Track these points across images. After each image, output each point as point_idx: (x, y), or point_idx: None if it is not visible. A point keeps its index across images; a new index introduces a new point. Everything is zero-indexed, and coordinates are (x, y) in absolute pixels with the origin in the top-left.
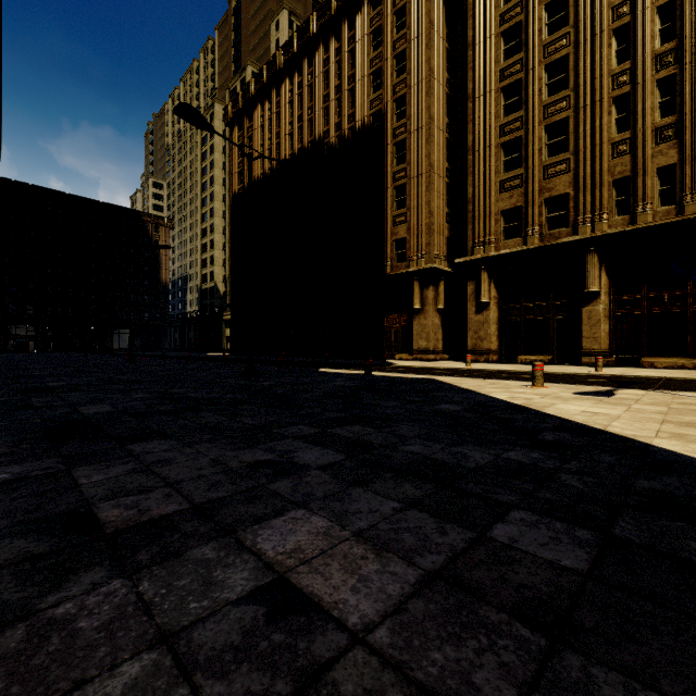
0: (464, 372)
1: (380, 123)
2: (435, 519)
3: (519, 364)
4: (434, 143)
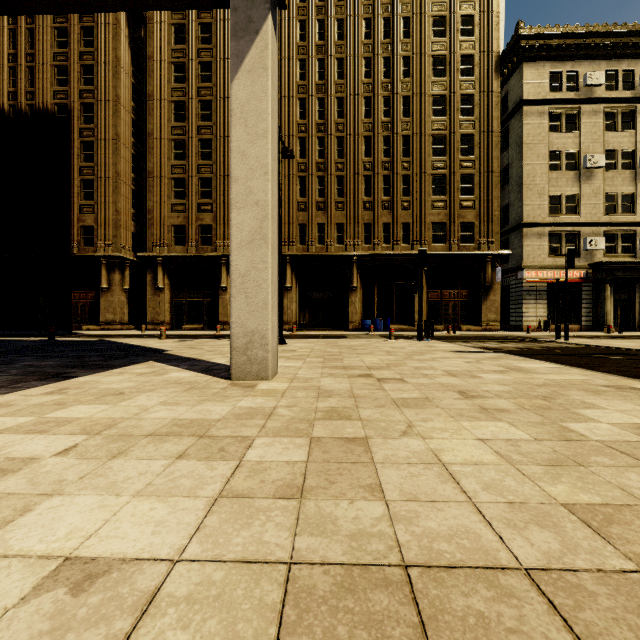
0: (135, 336)
1: (66, 116)
2: (71, 359)
3: (184, 331)
4: (121, 156)
